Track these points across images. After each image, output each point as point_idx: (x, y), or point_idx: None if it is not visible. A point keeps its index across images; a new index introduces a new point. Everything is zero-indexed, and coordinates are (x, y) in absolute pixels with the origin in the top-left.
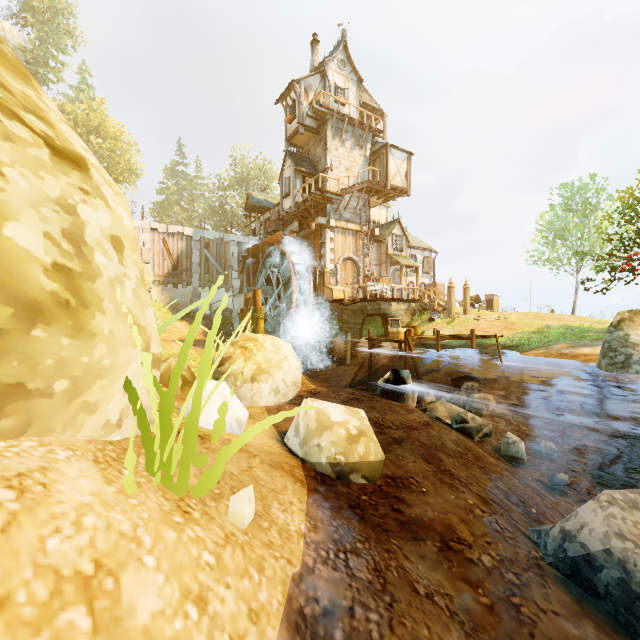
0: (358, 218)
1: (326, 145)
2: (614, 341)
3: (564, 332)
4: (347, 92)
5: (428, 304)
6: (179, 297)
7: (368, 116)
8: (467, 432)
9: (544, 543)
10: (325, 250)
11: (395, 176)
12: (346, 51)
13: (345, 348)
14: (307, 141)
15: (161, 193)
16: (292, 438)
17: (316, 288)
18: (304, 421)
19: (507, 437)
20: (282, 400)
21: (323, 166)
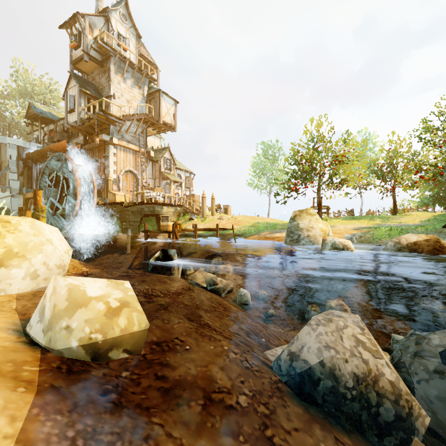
0: (137, 141)
1: (109, 77)
2: (292, 227)
3: (266, 225)
4: (128, 41)
5: (189, 208)
6: None
7: (146, 66)
8: (217, 291)
9: (279, 367)
10: (109, 162)
11: (166, 115)
12: (127, 9)
13: (126, 241)
14: (92, 70)
15: None
16: (35, 325)
17: (100, 193)
18: (51, 302)
19: (241, 291)
20: (42, 284)
21: (107, 94)
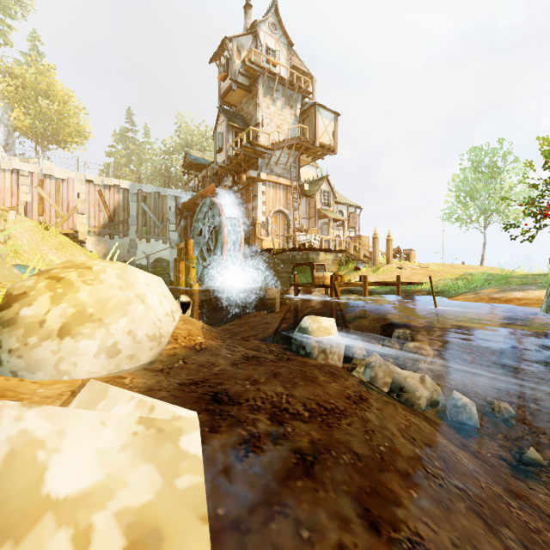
0: (288, 174)
1: (257, 101)
2: None
3: (486, 278)
4: (278, 54)
5: (354, 254)
6: (116, 248)
7: (298, 80)
8: (413, 400)
9: None
10: (256, 202)
11: (323, 134)
12: (277, 15)
13: (275, 296)
14: (240, 100)
15: (110, 156)
16: None
17: (248, 239)
18: None
19: (454, 398)
20: (125, 366)
21: (255, 123)
